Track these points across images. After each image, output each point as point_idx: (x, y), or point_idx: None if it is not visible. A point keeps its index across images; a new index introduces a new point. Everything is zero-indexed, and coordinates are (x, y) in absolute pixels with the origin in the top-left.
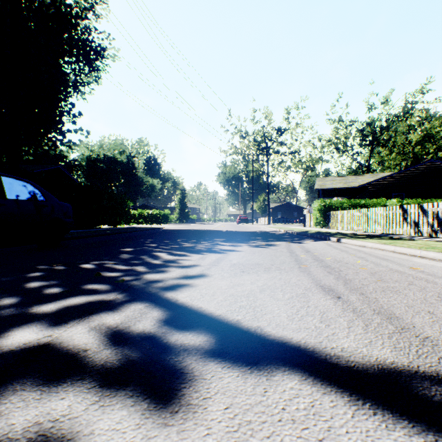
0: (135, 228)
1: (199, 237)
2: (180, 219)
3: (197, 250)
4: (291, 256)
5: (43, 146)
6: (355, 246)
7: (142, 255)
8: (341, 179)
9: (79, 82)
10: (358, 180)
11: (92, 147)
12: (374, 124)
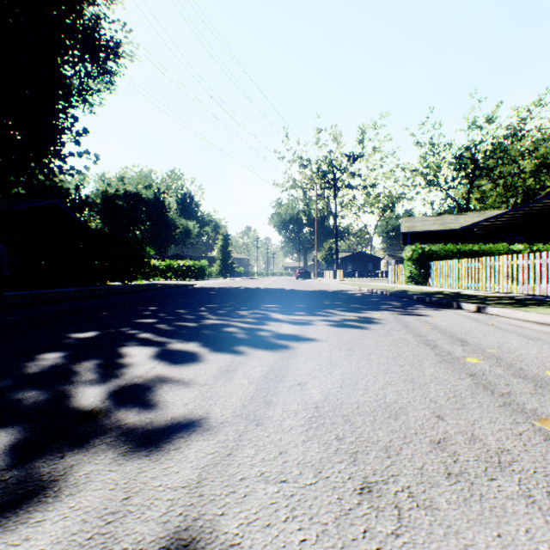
0: (151, 286)
1: (241, 301)
2: (222, 273)
3: (224, 337)
4: (447, 362)
5: (35, 174)
6: (527, 322)
7: (85, 359)
8: (435, 219)
9: (85, 90)
10: (459, 220)
11: (108, 180)
12: (476, 148)
